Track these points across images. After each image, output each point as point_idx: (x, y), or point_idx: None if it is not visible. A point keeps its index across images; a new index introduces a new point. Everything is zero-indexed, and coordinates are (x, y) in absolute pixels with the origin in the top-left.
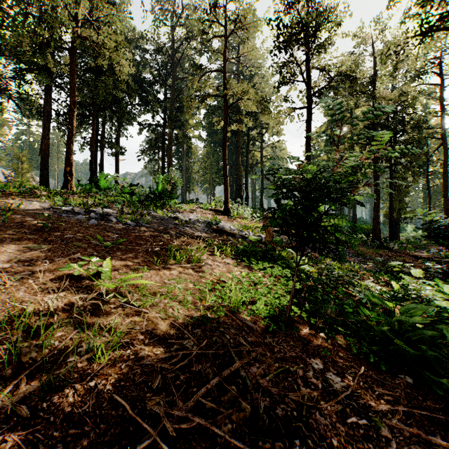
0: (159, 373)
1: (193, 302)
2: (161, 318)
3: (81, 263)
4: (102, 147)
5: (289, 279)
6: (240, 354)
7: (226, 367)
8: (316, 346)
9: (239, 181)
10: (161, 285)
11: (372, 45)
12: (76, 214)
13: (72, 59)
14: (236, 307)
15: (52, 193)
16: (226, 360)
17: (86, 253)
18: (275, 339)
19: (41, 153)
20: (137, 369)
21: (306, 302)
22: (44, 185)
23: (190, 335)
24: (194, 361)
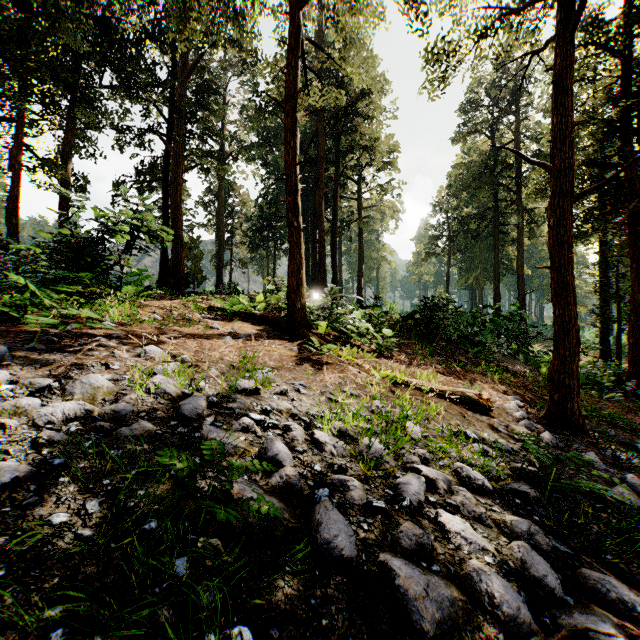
0: None
1: None
2: None
3: None
4: (15, 165)
5: None
6: None
7: None
8: None
9: (321, 249)
10: None
11: None
12: None
13: None
14: None
15: None
16: None
17: None
18: None
19: None
20: None
21: None
22: None
23: None
24: None
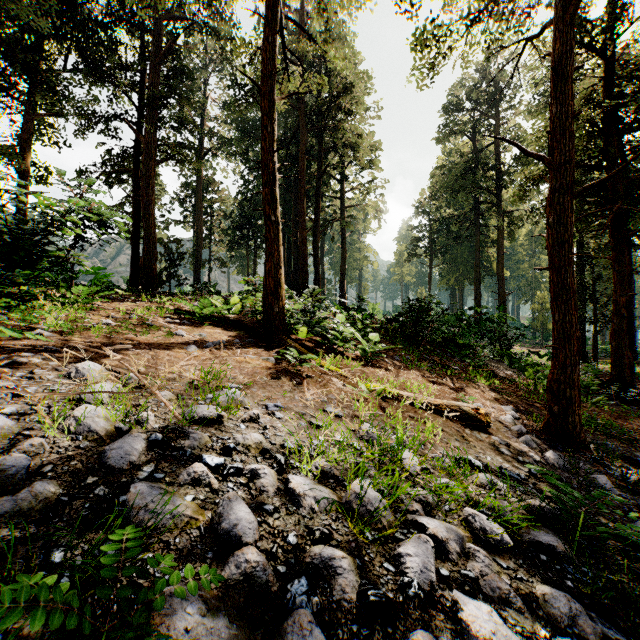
0: None
1: None
2: None
3: None
4: None
5: None
6: None
7: None
8: None
9: (303, 248)
10: None
11: None
12: None
13: None
14: None
15: None
16: None
17: None
18: None
19: None
20: None
21: None
22: None
23: None
24: None
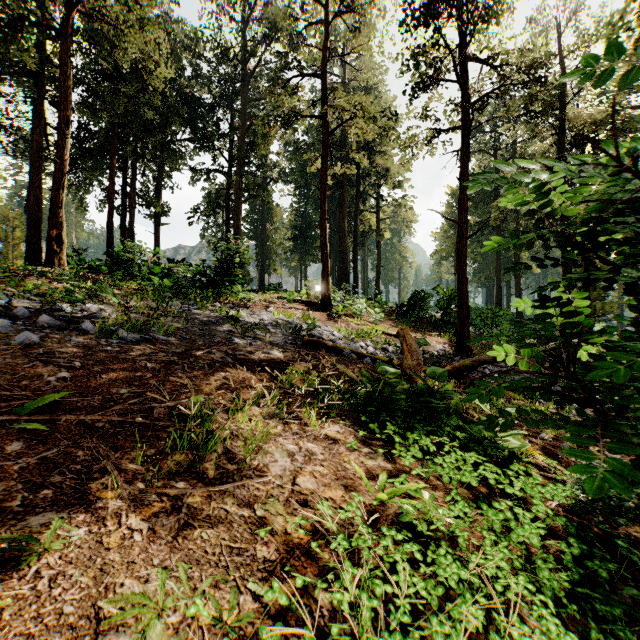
0: None
1: None
2: None
3: None
4: (133, 204)
5: None
6: None
7: None
8: None
9: (344, 256)
10: None
11: (558, 39)
12: (5, 317)
13: (62, 44)
14: None
15: None
16: None
17: None
18: None
19: (29, 212)
20: None
21: None
22: (34, 262)
23: None
24: None
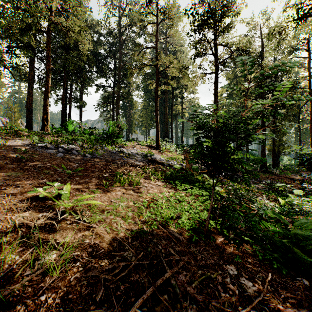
0: (102, 285)
1: (132, 217)
2: (106, 232)
3: (45, 187)
4: (70, 102)
5: (207, 199)
6: (170, 263)
7: (159, 276)
8: (229, 253)
9: (166, 125)
10: (108, 203)
11: (261, 30)
12: (48, 149)
13: (48, 38)
14: (166, 221)
15: (32, 133)
16: (159, 269)
17: (52, 179)
18: (197, 248)
19: (27, 106)
20: (84, 281)
21: (221, 218)
22: (29, 128)
23: (130, 247)
24: (133, 271)
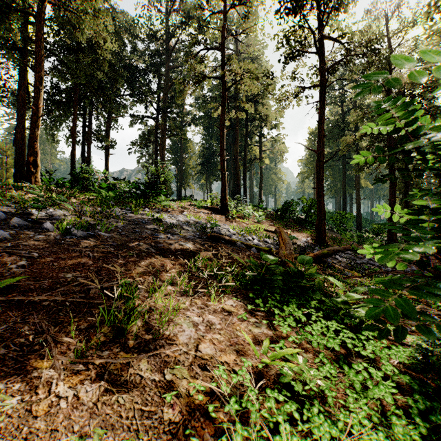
0: None
1: None
2: None
3: None
4: (89, 139)
5: None
6: None
7: None
8: None
9: (237, 176)
10: None
11: (387, 24)
12: None
13: (37, 26)
14: None
15: None
16: None
17: None
18: None
19: (16, 145)
20: None
21: None
22: (20, 180)
23: None
24: None
